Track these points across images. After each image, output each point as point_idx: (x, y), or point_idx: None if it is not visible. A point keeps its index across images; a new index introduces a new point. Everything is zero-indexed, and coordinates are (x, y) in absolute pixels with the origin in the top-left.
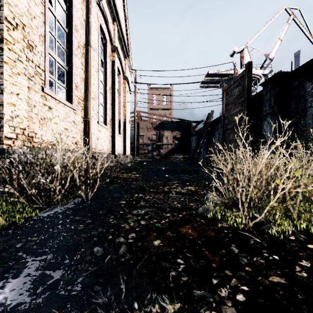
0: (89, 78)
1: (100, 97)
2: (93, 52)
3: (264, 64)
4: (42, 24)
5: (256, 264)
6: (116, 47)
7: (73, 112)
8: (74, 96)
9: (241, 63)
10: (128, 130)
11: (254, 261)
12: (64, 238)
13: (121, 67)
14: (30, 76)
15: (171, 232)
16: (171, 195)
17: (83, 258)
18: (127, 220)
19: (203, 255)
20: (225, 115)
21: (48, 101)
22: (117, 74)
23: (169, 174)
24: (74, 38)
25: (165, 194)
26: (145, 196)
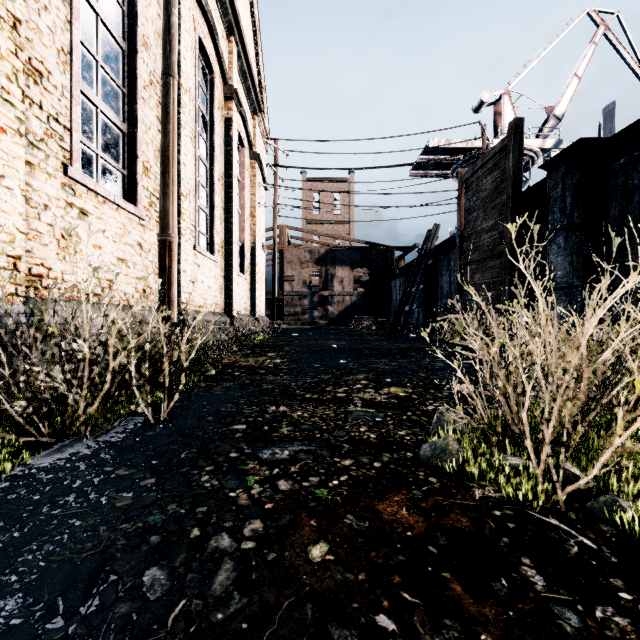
0: (172, 147)
1: (201, 194)
2: (184, 95)
3: (545, 129)
4: (65, 25)
5: (608, 634)
6: (234, 89)
7: (137, 224)
8: (140, 189)
9: (496, 127)
10: (261, 265)
11: (600, 624)
12: (71, 538)
13: (246, 133)
14: (35, 139)
15: (357, 516)
16: (352, 408)
17: (106, 613)
18: (246, 478)
19: (449, 598)
20: (465, 232)
21: (80, 198)
22: (238, 148)
23: (347, 358)
24: (141, 63)
25: (339, 406)
26: (294, 412)
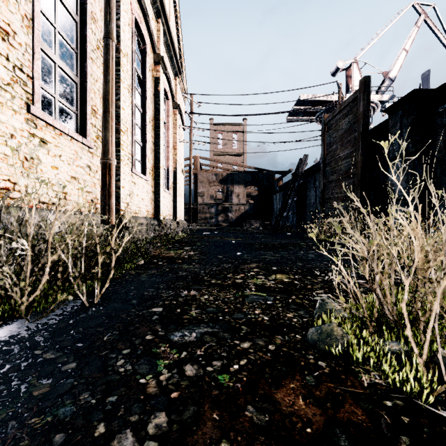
0: (111, 93)
1: (137, 132)
2: (123, 58)
3: (382, 87)
4: None
5: None
6: (161, 56)
7: (87, 152)
8: (89, 126)
9: (347, 86)
10: (180, 184)
11: None
12: None
13: (170, 90)
14: (3, 83)
15: (257, 408)
16: (248, 292)
17: None
18: (157, 362)
19: None
20: (327, 160)
21: (40, 130)
22: (164, 100)
23: (242, 251)
24: (90, 32)
25: (237, 290)
26: (202, 296)
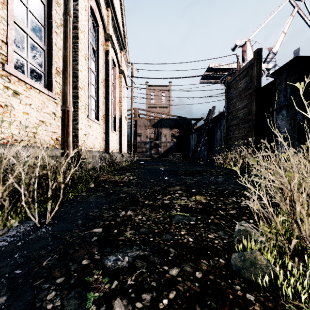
0: (69, 56)
1: (92, 89)
2: (80, 33)
3: (267, 59)
4: None
5: None
6: (110, 35)
7: (53, 102)
8: (54, 82)
9: (243, 58)
10: (124, 127)
11: None
12: None
13: (117, 60)
14: None
15: None
16: (174, 213)
17: None
18: (87, 295)
19: None
20: (229, 110)
21: (13, 84)
22: (112, 67)
23: (169, 176)
24: (54, 12)
25: (165, 211)
26: (136, 216)
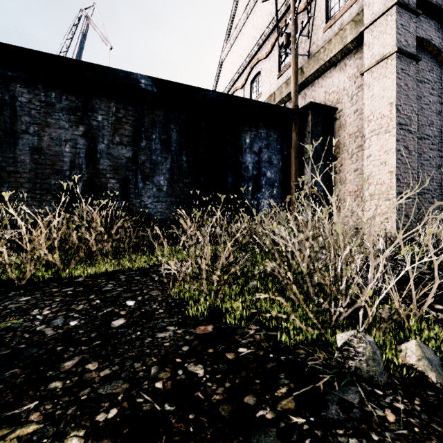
0: None
1: None
2: None
3: None
4: None
5: None
6: None
7: None
8: None
9: None
10: None
11: None
12: None
13: None
14: None
15: None
16: None
17: None
18: None
19: None
20: None
21: None
22: None
23: None
24: None
25: None
26: None
